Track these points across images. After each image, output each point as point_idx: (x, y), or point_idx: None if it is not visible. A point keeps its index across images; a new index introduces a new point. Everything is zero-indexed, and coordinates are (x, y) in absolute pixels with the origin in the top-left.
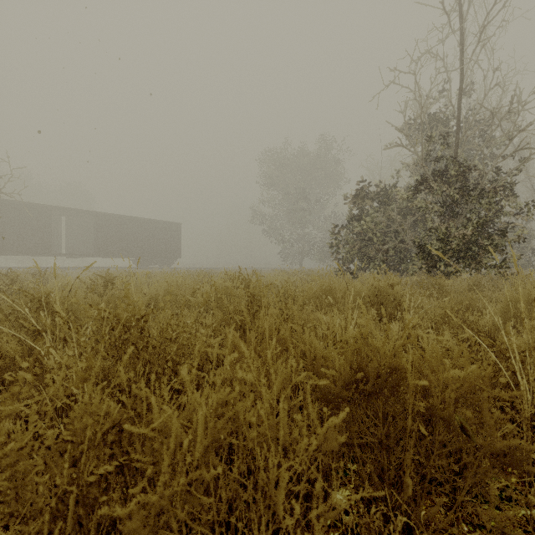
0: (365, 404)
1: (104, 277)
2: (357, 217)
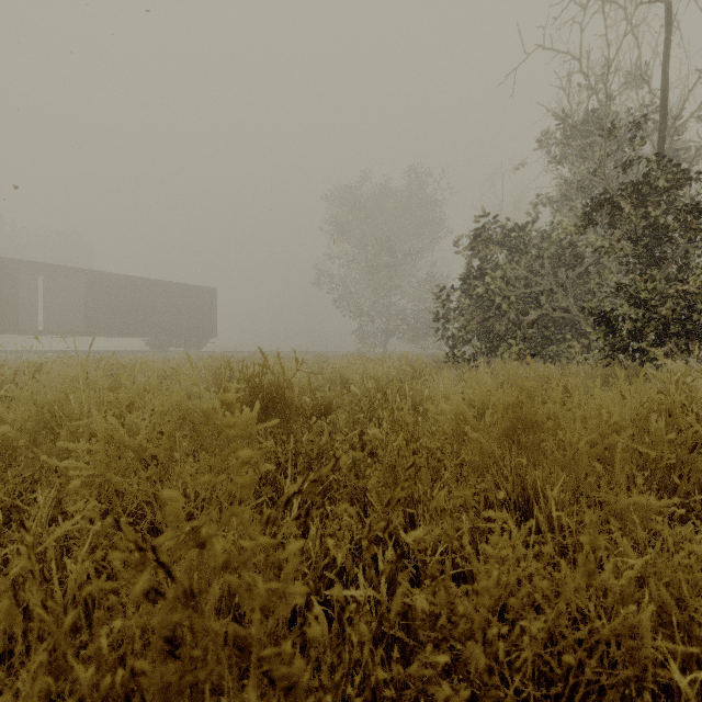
0: None
1: None
2: (479, 272)
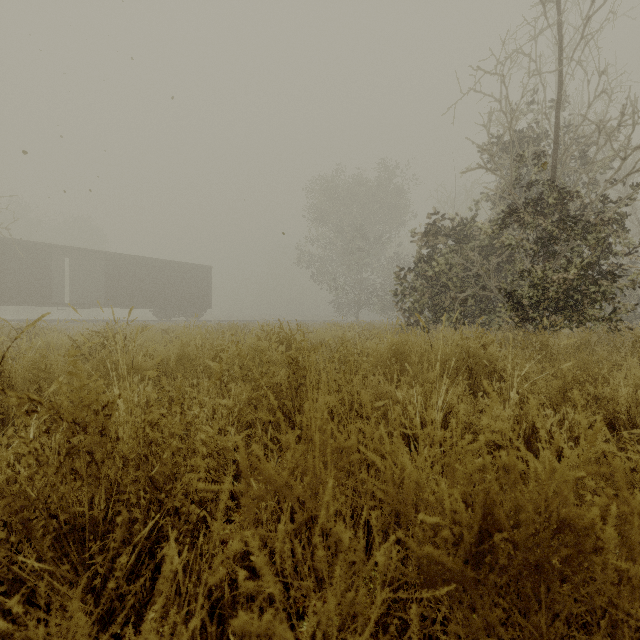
0: (511, 596)
1: (102, 334)
2: (427, 258)
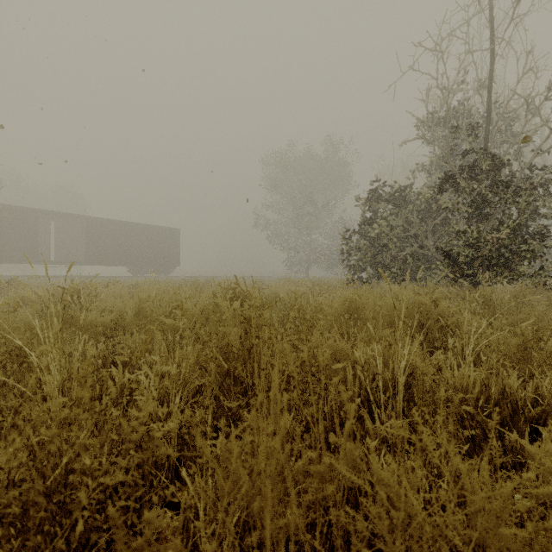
0: None
1: (67, 289)
2: (370, 221)
